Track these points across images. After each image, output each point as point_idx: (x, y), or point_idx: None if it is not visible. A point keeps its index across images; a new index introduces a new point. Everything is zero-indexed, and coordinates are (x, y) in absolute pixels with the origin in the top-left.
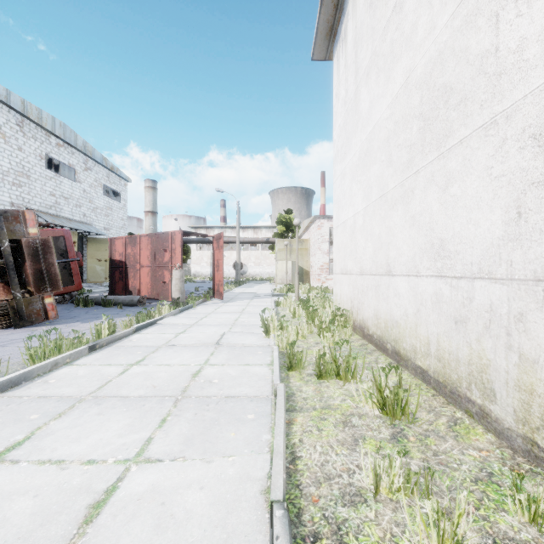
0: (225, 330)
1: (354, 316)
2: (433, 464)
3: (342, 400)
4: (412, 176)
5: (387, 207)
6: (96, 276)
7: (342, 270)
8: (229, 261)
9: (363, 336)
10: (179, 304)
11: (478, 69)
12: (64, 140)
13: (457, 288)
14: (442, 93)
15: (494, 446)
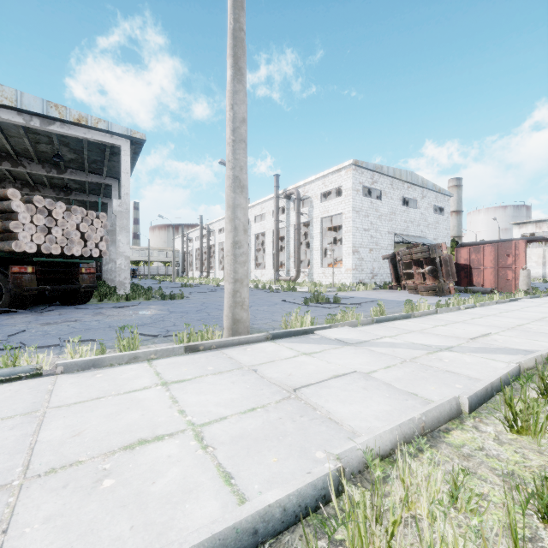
0: None
1: None
2: None
3: None
4: None
5: None
6: None
7: None
8: None
9: None
10: (528, 293)
11: None
12: (411, 183)
13: None
14: None
15: None
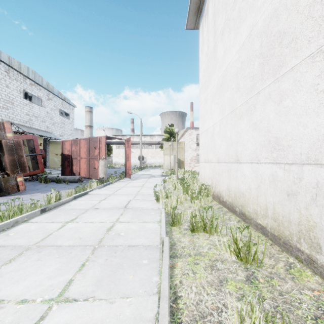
0: (131, 198)
1: (213, 189)
2: (281, 303)
3: (209, 249)
4: (254, 96)
5: (236, 118)
6: (54, 164)
7: (205, 160)
8: (135, 155)
9: (219, 202)
10: (103, 181)
11: (307, 15)
12: (34, 81)
13: (289, 171)
14: (277, 37)
15: (322, 287)
